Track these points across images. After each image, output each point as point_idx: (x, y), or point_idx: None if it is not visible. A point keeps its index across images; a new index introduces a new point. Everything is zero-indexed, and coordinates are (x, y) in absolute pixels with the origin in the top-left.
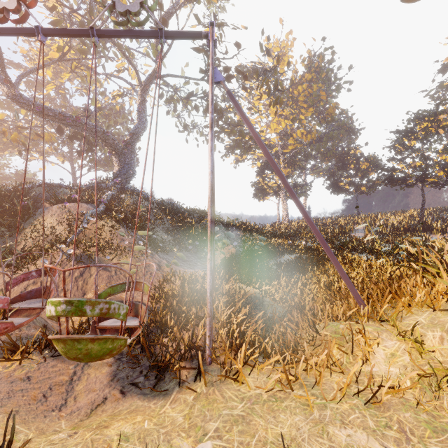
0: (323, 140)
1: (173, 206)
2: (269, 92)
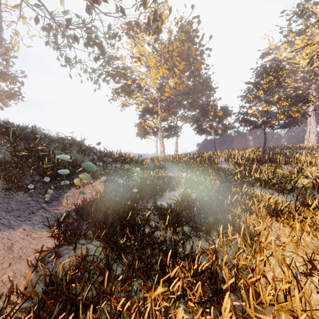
0: (190, 92)
1: (20, 129)
2: (149, 22)
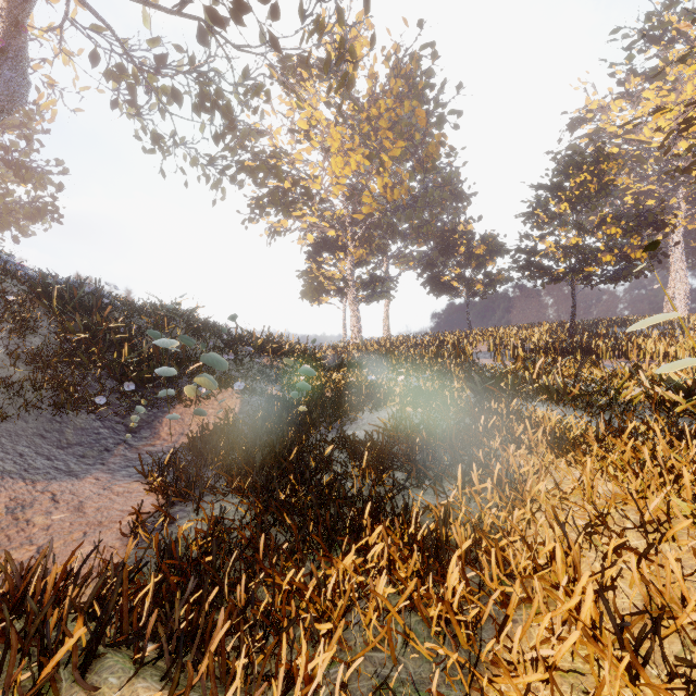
0: (416, 205)
1: (73, 289)
2: (328, 64)
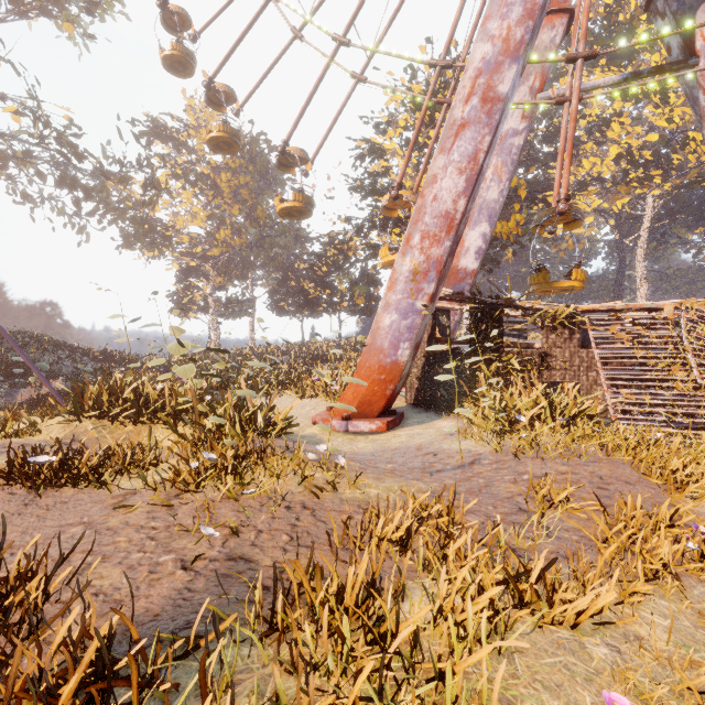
0: (265, 245)
1: None
2: (145, 186)
